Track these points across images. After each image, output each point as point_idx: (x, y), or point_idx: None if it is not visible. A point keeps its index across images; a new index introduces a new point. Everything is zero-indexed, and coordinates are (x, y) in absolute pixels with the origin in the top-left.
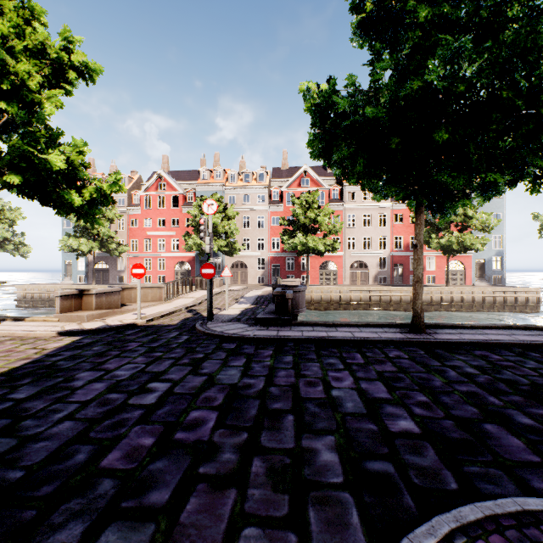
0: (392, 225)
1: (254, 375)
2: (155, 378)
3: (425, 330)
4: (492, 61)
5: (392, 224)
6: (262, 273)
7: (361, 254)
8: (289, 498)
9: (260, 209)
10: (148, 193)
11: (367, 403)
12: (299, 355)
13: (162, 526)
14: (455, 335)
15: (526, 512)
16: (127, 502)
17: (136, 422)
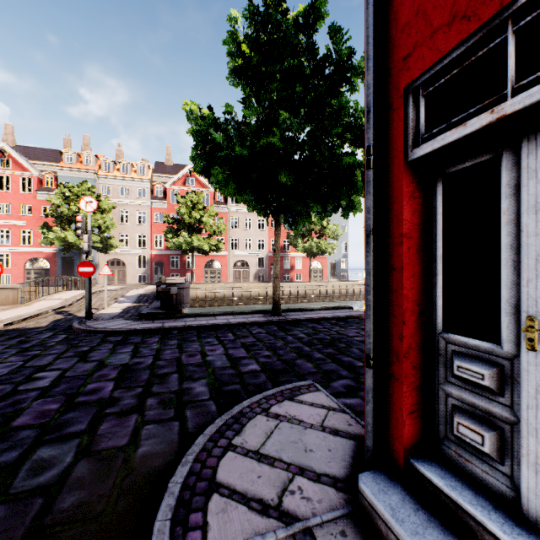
0: (269, 229)
1: (143, 356)
2: (41, 370)
3: (281, 313)
4: (311, 136)
5: (269, 228)
6: (144, 272)
7: (243, 254)
8: (174, 410)
9: (142, 203)
10: None
11: (231, 360)
12: (182, 339)
13: (85, 438)
14: (300, 316)
15: (297, 387)
16: (51, 435)
17: (35, 399)
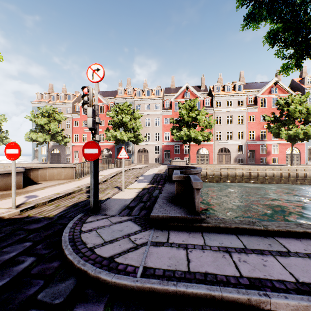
0: (247, 123)
1: None
2: None
3: None
4: None
5: (247, 122)
6: (158, 156)
7: (225, 143)
8: None
9: (157, 113)
10: None
11: None
12: None
13: None
14: None
15: None
16: None
17: None
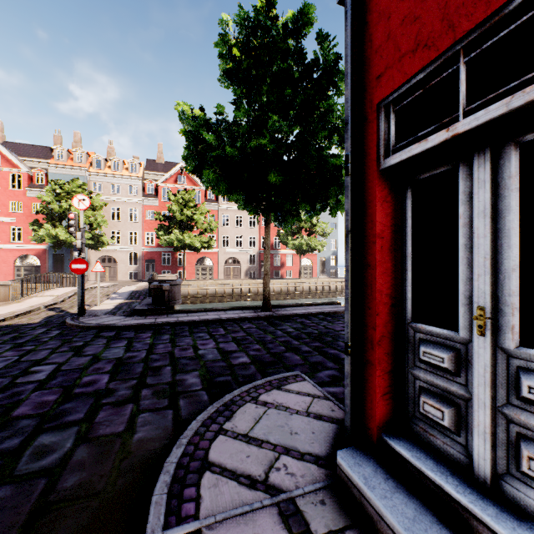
0: (260, 227)
1: (137, 350)
2: (37, 364)
3: (271, 309)
4: (299, 138)
5: (260, 226)
6: (135, 269)
7: (234, 251)
8: (168, 399)
9: (133, 201)
10: None
11: (222, 354)
12: (175, 334)
13: (84, 426)
14: (289, 311)
15: (284, 378)
16: (50, 424)
17: (33, 391)
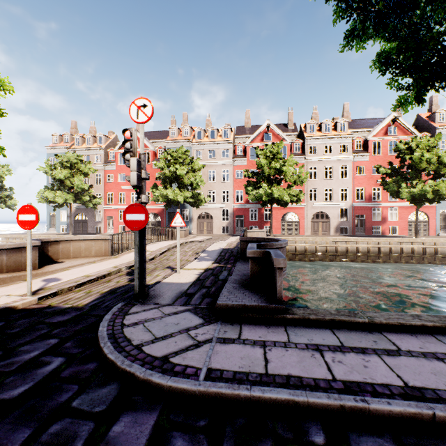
0: (354, 176)
1: None
2: None
3: None
4: None
5: (354, 176)
6: (227, 224)
7: (322, 205)
8: None
9: (225, 163)
10: (122, 151)
11: None
12: None
13: None
14: None
15: None
16: None
17: None
